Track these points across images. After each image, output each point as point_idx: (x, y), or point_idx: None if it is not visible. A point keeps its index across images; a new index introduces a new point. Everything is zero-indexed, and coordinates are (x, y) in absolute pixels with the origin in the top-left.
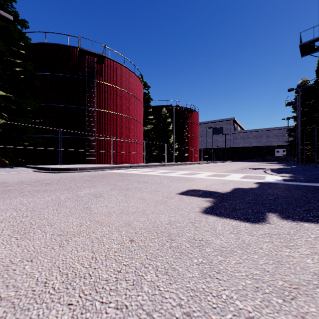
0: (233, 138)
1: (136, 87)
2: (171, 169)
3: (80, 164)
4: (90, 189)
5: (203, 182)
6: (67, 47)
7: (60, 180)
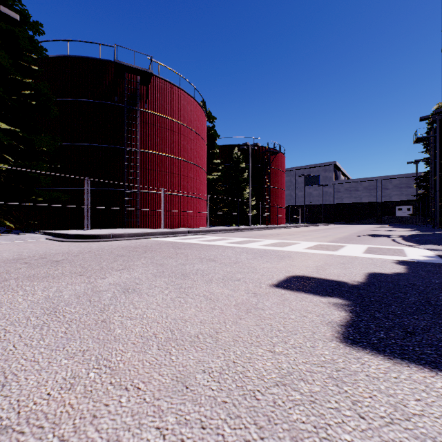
0: (334, 190)
1: (196, 119)
2: (248, 236)
3: (117, 228)
4: (121, 274)
5: (306, 260)
6: (98, 61)
7: (78, 255)
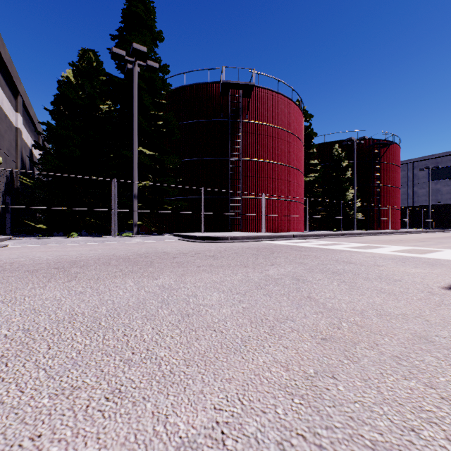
0: None
1: (294, 120)
2: (363, 241)
3: (223, 231)
4: (277, 268)
5: None
6: (207, 84)
7: (220, 252)
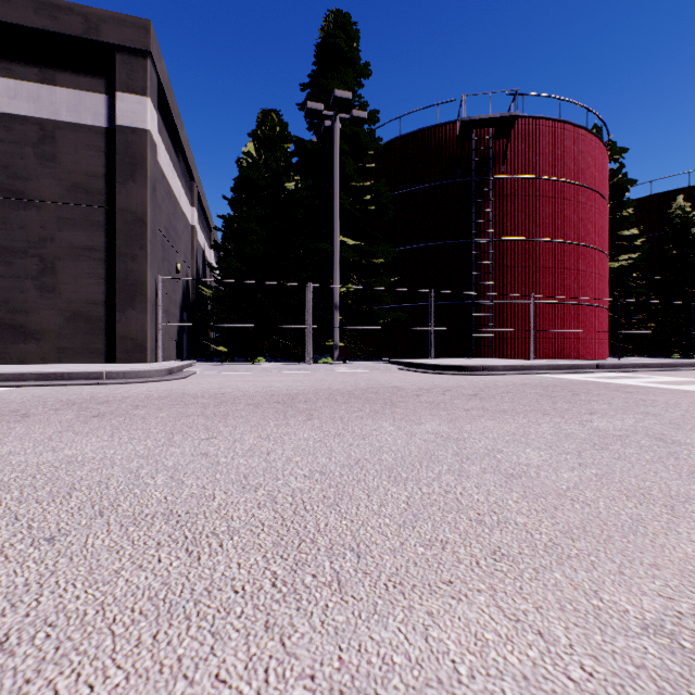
0: None
1: (590, 164)
2: None
3: (461, 357)
4: (605, 419)
5: None
6: (435, 128)
7: (482, 390)
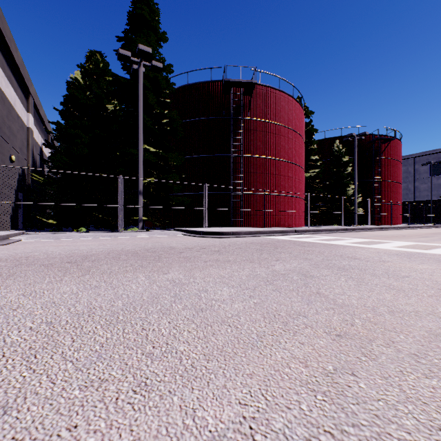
0: None
1: (295, 117)
2: (365, 236)
3: (225, 226)
4: (282, 264)
5: None
6: (209, 83)
7: (225, 247)
